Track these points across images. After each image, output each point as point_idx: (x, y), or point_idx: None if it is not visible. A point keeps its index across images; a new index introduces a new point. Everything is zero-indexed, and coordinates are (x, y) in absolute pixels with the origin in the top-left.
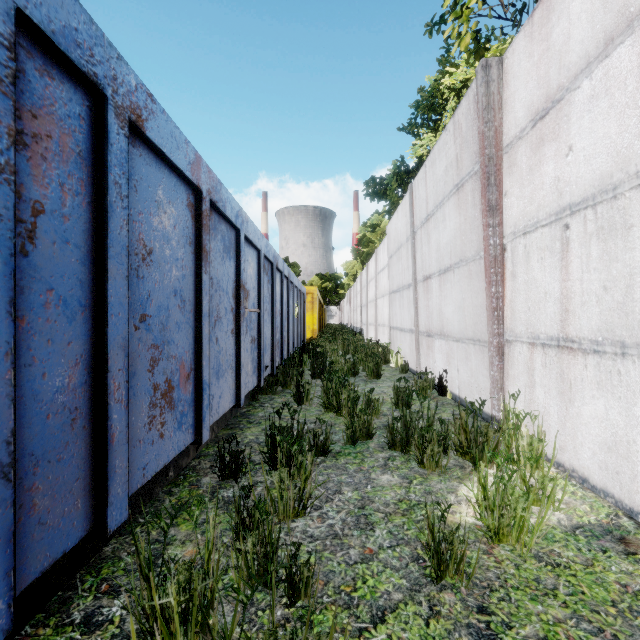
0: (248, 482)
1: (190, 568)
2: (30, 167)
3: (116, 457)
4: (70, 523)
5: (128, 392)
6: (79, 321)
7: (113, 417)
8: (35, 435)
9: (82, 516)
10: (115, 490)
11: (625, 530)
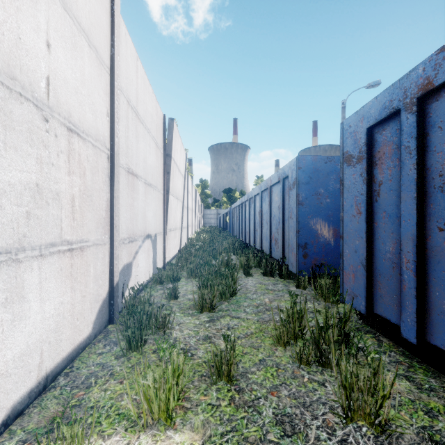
0: (364, 346)
1: (326, 311)
2: (378, 170)
3: (407, 299)
4: (392, 311)
5: (416, 268)
6: (396, 224)
7: (405, 276)
8: (380, 264)
9: (398, 315)
10: (406, 317)
11: (30, 433)
